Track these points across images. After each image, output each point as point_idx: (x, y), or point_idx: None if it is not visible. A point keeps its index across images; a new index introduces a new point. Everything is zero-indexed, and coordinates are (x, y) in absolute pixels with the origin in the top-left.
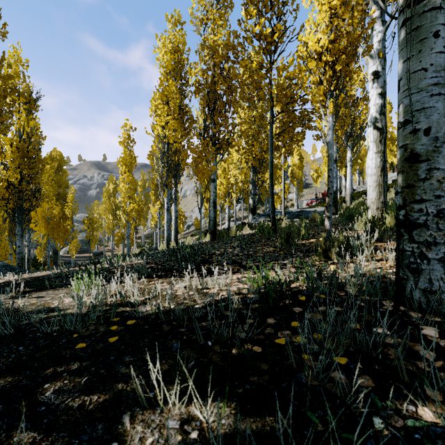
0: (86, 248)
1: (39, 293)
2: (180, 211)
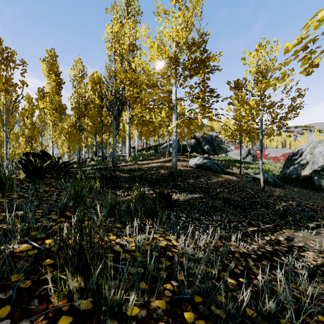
0: None
1: None
2: None
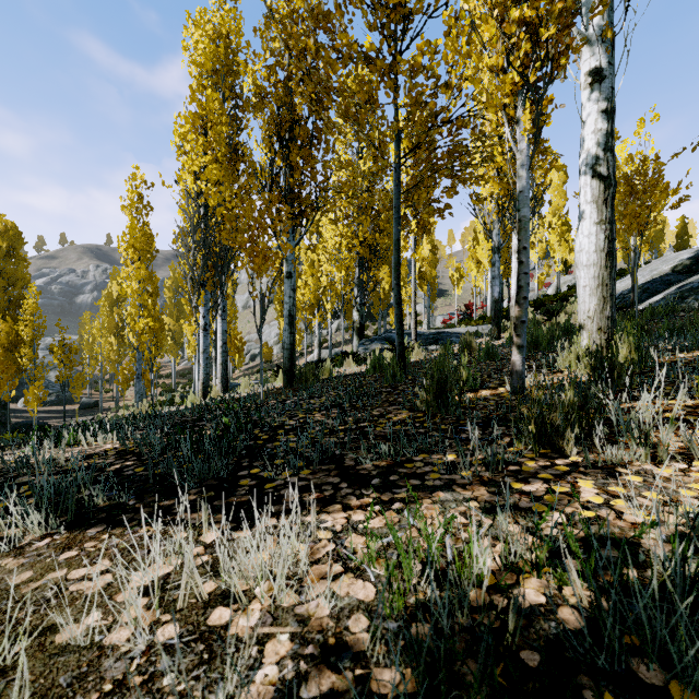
0: (69, 395)
1: None
2: (235, 332)
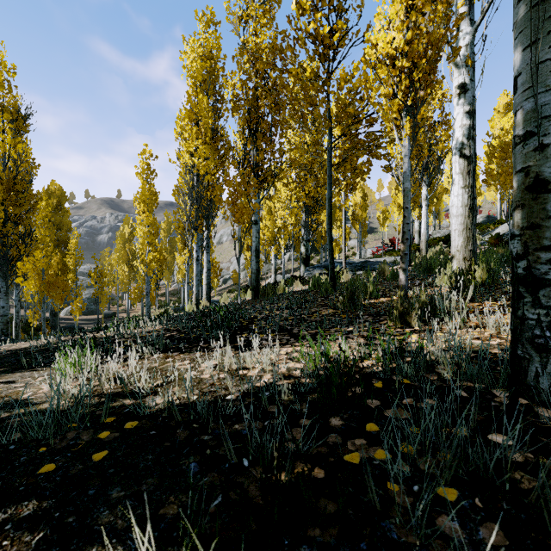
0: (94, 308)
1: (10, 376)
2: (214, 262)
